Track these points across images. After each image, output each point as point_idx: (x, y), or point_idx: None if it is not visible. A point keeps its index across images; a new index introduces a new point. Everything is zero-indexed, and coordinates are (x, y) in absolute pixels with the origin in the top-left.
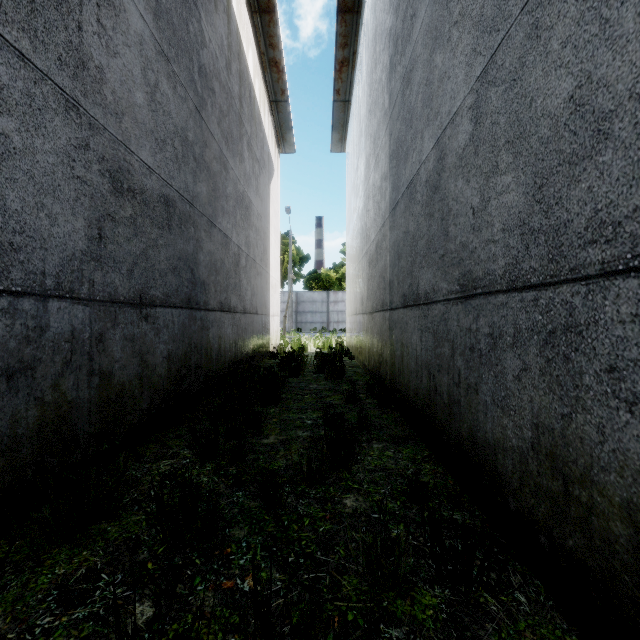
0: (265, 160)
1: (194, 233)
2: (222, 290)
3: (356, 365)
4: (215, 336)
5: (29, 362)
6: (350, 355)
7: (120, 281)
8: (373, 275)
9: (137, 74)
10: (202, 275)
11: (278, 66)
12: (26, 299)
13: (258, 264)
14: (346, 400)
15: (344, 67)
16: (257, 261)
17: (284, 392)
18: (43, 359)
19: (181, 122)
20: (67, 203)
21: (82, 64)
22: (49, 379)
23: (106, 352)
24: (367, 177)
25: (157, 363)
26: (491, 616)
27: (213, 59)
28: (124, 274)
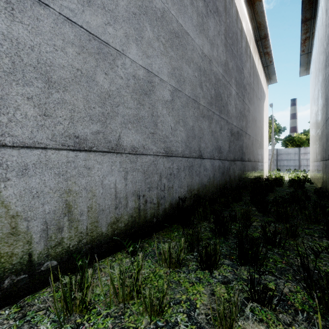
0: (261, 95)
1: (242, 138)
2: (248, 154)
3: (313, 186)
4: (246, 170)
5: (224, 172)
6: (310, 182)
7: (231, 155)
8: (320, 144)
9: (233, 105)
10: (244, 150)
11: (268, 53)
12: (223, 161)
13: (259, 141)
14: (302, 194)
15: (306, 40)
16: (258, 140)
17: (274, 188)
18: (225, 171)
19: (240, 108)
20: (226, 141)
21: (228, 112)
22: (225, 175)
23: (230, 171)
24: (318, 99)
25: (236, 175)
26: (327, 219)
27: (246, 79)
28: (232, 154)
